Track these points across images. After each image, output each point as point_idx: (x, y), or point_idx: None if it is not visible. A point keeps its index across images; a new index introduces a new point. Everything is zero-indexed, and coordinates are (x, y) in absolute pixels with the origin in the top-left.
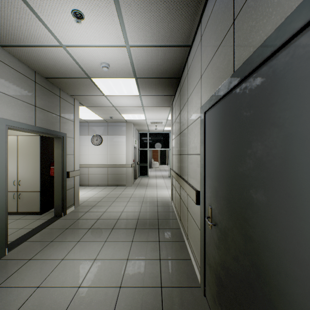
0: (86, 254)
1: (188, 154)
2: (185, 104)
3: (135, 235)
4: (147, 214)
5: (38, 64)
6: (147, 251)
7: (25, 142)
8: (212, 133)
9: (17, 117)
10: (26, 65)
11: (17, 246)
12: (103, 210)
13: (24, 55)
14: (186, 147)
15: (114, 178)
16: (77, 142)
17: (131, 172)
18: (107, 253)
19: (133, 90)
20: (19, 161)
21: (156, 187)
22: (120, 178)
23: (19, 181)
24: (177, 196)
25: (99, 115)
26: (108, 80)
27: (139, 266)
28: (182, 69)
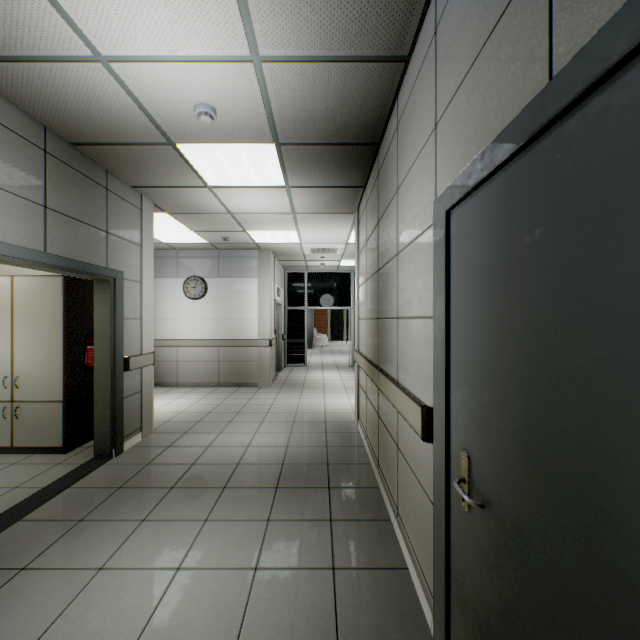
0: (159, 553)
1: (398, 318)
2: (390, 203)
3: (276, 503)
4: (302, 453)
5: (49, 107)
6: (303, 545)
7: (29, 290)
8: (472, 261)
9: None
10: (22, 110)
11: None
12: (206, 442)
13: (14, 85)
14: (393, 300)
15: (232, 370)
16: (149, 291)
17: (270, 357)
18: (209, 552)
19: (272, 175)
20: (16, 332)
21: (322, 390)
22: (246, 369)
23: (16, 378)
24: (369, 412)
25: (199, 233)
26: (215, 150)
27: (283, 588)
28: (385, 121)
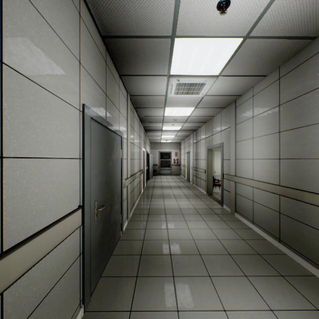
0: None
1: (11, 157)
2: None
3: None
4: None
5: None
6: None
7: None
8: (98, 142)
9: None
10: None
11: None
12: None
13: None
14: None
15: None
16: None
17: None
18: None
19: None
20: None
21: None
22: None
23: None
24: None
25: None
26: None
27: None
28: None
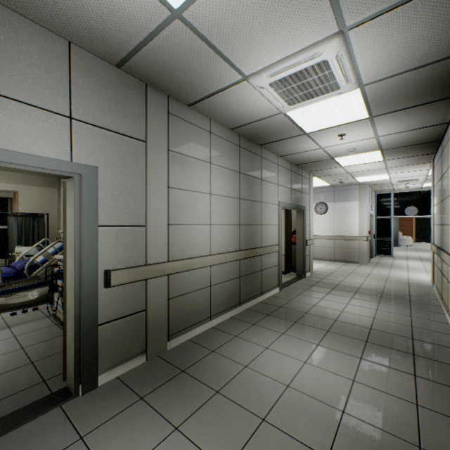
0: (338, 300)
1: (447, 225)
2: (445, 172)
3: (381, 300)
4: (393, 290)
5: (296, 159)
6: (396, 310)
7: None
8: None
9: (284, 200)
10: (288, 161)
11: (284, 287)
12: (339, 280)
13: (291, 157)
14: (446, 217)
15: (342, 253)
16: (311, 213)
17: (367, 247)
18: (356, 303)
19: (376, 158)
20: None
21: (406, 269)
22: (351, 253)
23: None
24: (438, 274)
25: (327, 182)
26: (350, 157)
27: (388, 314)
28: (442, 135)
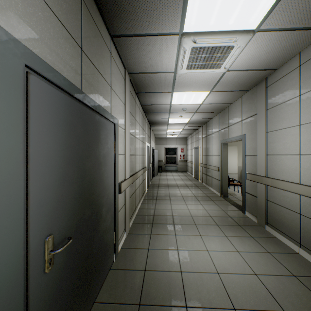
0: None
1: None
2: None
3: None
4: None
5: None
6: None
7: None
8: (55, 123)
9: None
10: None
11: None
12: None
13: None
14: None
15: None
16: None
17: None
18: None
19: None
20: None
21: None
22: None
23: None
24: None
25: None
26: None
27: None
28: None
